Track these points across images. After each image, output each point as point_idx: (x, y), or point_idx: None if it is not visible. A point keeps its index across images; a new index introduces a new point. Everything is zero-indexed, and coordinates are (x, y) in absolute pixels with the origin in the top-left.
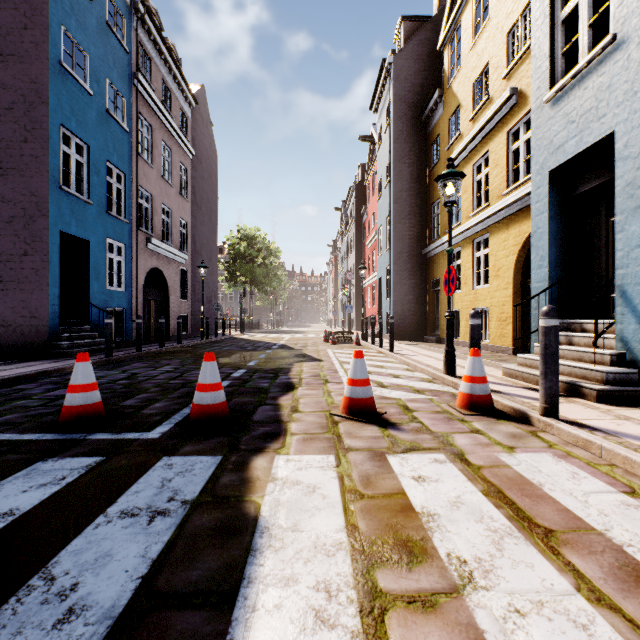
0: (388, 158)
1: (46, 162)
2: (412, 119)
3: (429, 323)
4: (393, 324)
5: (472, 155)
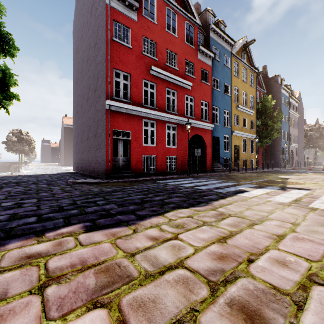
0: None
1: (280, 137)
2: None
3: None
4: None
5: None
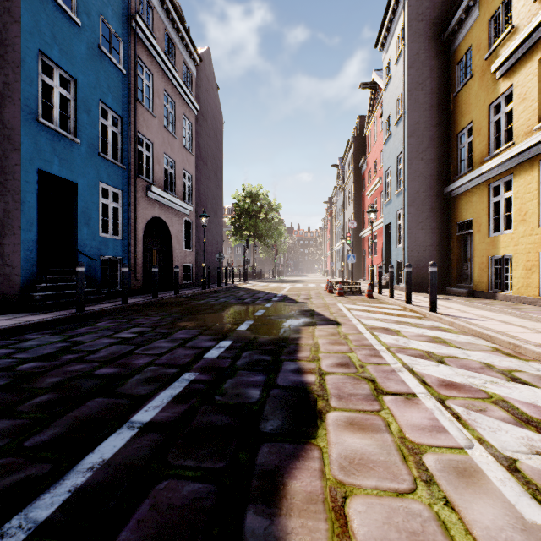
0: (400, 89)
1: (18, 89)
2: (431, 39)
3: (453, 273)
4: (435, 273)
5: (538, 46)
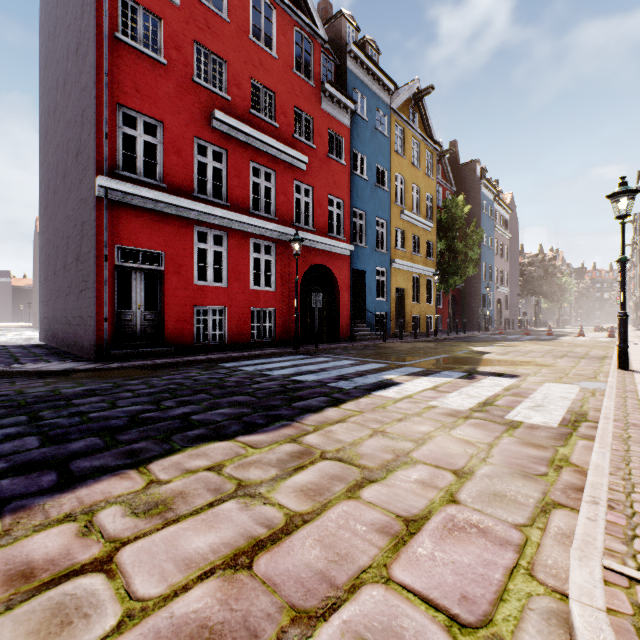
0: None
1: (480, 275)
2: None
3: None
4: None
5: None
